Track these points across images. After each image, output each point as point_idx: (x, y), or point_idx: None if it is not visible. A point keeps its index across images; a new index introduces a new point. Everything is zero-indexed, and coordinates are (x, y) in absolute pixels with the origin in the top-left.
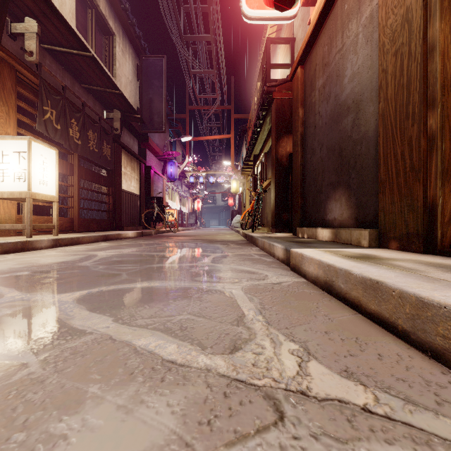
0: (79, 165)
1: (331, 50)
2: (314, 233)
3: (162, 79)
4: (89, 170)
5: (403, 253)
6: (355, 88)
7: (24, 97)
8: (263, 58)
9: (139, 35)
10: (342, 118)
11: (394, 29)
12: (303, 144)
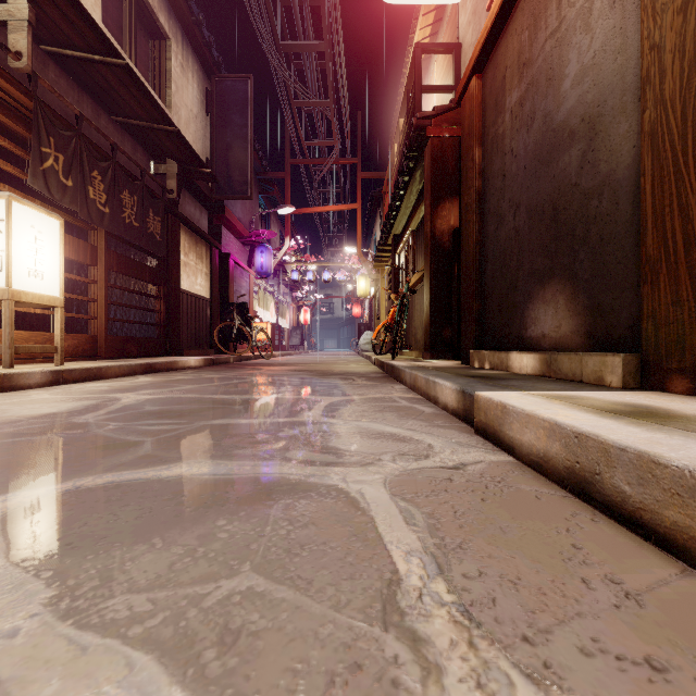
0: (108, 249)
1: (536, 36)
2: (504, 361)
3: (247, 114)
4: (124, 256)
5: None
6: (587, 94)
7: (12, 134)
8: (410, 77)
9: (209, 41)
10: (558, 154)
11: None
12: (481, 208)
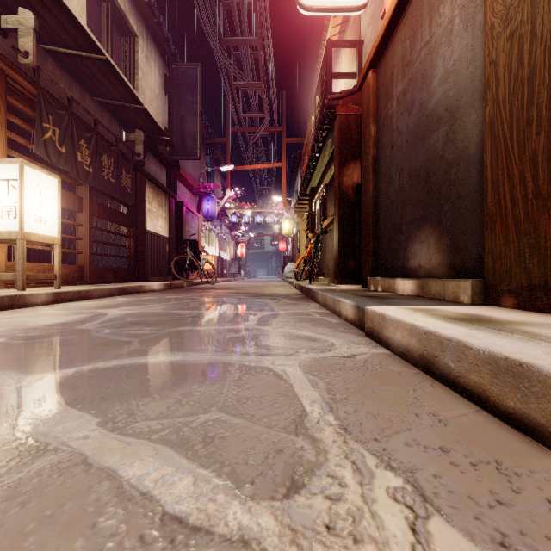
0: (91, 199)
1: (414, 44)
2: (392, 285)
3: (196, 93)
4: (103, 205)
5: (525, 313)
6: (449, 91)
7: (19, 112)
8: (323, 65)
9: (167, 38)
10: (429, 133)
11: (508, 3)
12: (375, 170)
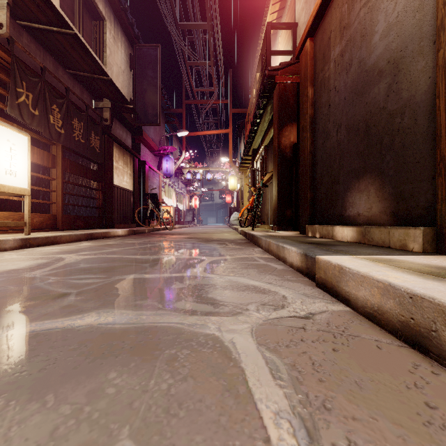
0: (63, 157)
1: (353, 7)
2: (330, 232)
3: (156, 70)
4: (74, 162)
5: None
6: (392, 43)
7: None
8: (263, 45)
9: (131, 22)
10: (369, 87)
11: None
12: (313, 128)
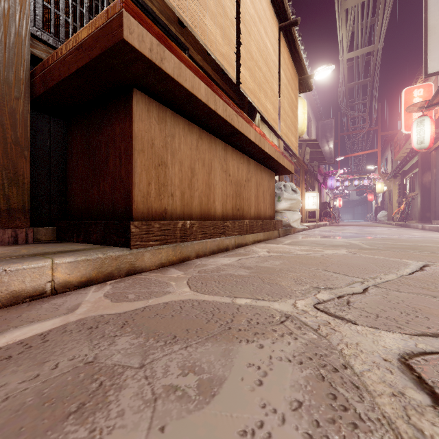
0: None
1: None
2: (438, 222)
3: (332, 132)
4: None
5: None
6: None
7: None
8: None
9: (320, 113)
10: None
11: None
12: (435, 184)
